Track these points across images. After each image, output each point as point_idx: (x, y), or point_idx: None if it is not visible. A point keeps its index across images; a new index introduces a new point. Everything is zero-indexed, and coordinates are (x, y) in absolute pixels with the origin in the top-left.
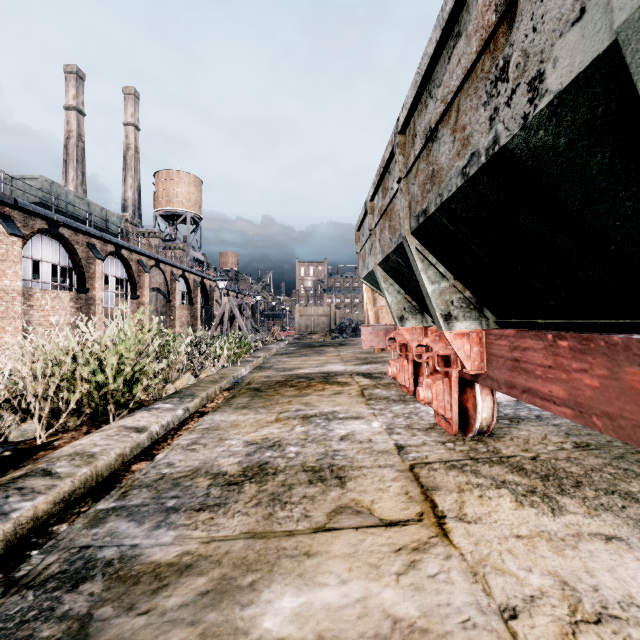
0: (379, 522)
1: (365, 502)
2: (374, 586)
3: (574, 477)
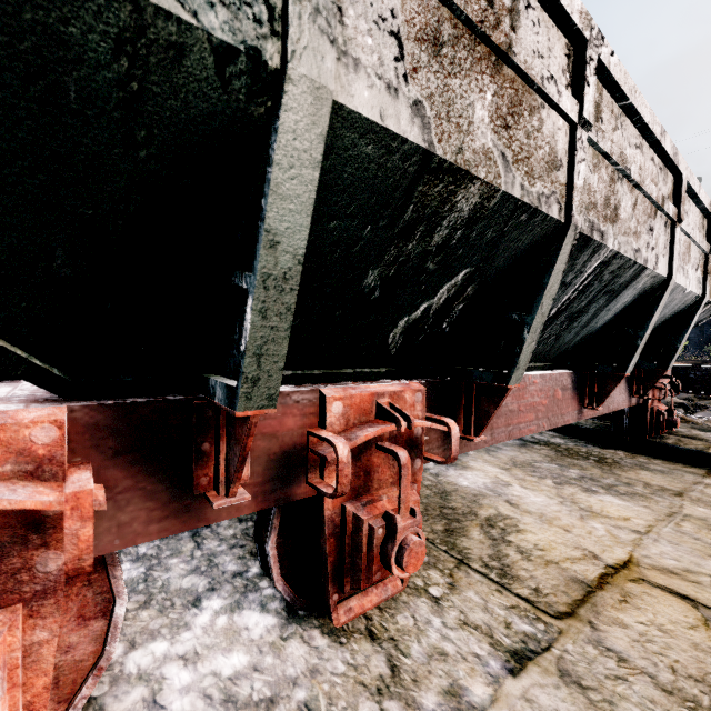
0: (700, 607)
1: (707, 634)
2: None
3: (435, 508)
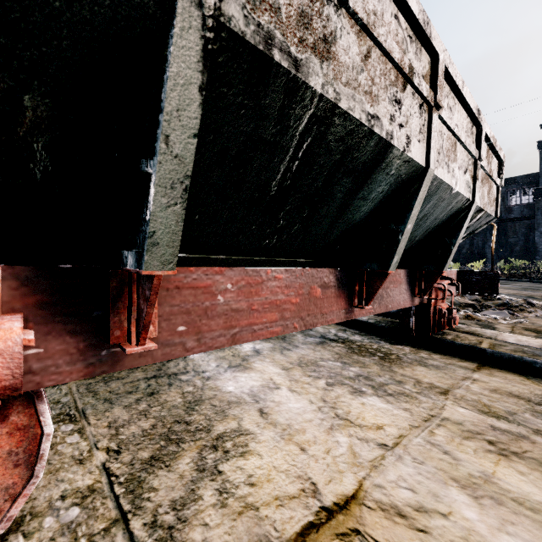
0: None
1: None
2: (481, 529)
3: (167, 423)
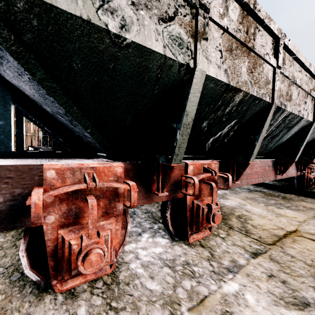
0: None
1: None
2: None
3: None
